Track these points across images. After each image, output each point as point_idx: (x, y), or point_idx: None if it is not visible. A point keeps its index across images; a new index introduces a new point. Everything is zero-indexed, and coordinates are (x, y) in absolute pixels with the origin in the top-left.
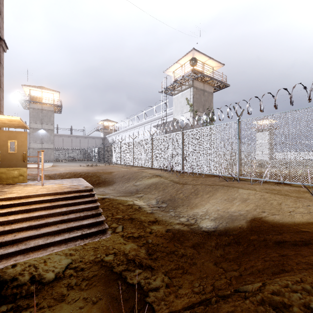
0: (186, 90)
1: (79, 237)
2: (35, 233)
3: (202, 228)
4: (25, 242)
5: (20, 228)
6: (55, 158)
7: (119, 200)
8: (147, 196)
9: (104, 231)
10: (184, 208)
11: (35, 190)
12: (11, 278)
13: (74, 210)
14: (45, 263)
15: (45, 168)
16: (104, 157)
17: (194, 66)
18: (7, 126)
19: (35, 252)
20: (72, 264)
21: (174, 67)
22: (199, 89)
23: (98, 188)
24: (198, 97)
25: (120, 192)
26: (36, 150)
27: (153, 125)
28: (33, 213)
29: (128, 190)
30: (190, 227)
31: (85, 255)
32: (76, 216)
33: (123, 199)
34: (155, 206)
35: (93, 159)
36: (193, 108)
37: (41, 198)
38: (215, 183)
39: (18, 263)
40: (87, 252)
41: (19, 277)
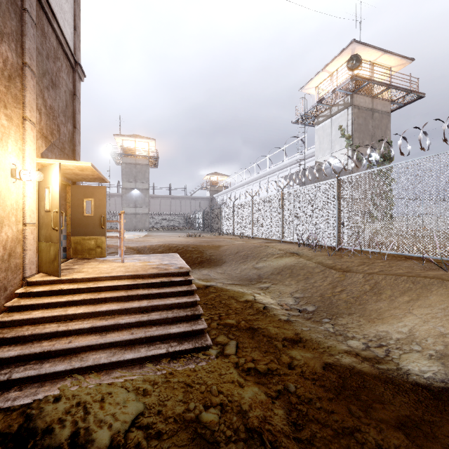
0: (339, 114)
1: (164, 356)
2: (98, 340)
3: (409, 375)
4: (83, 354)
5: (80, 329)
6: (150, 226)
7: (231, 292)
8: (278, 288)
9: (205, 350)
10: (353, 318)
11: (110, 270)
12: (44, 426)
13: (159, 305)
14: (101, 405)
15: (135, 239)
16: (211, 224)
17: (354, 72)
18: (82, 180)
19: (93, 375)
20: (143, 416)
21: (317, 80)
22: (363, 109)
23: (200, 269)
24: (362, 122)
25: (232, 278)
26: (129, 216)
27: (282, 176)
28: (100, 306)
29: (246, 276)
30: (379, 367)
31: (168, 398)
32: (160, 317)
33: (238, 290)
34: (294, 308)
35: (197, 227)
36: (352, 142)
37: (114, 283)
38: (416, 273)
39: (64, 394)
40: (172, 393)
41: (55, 428)
